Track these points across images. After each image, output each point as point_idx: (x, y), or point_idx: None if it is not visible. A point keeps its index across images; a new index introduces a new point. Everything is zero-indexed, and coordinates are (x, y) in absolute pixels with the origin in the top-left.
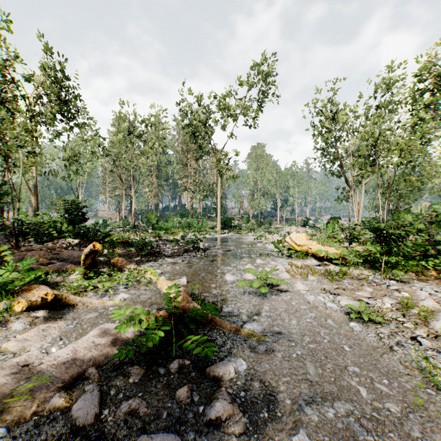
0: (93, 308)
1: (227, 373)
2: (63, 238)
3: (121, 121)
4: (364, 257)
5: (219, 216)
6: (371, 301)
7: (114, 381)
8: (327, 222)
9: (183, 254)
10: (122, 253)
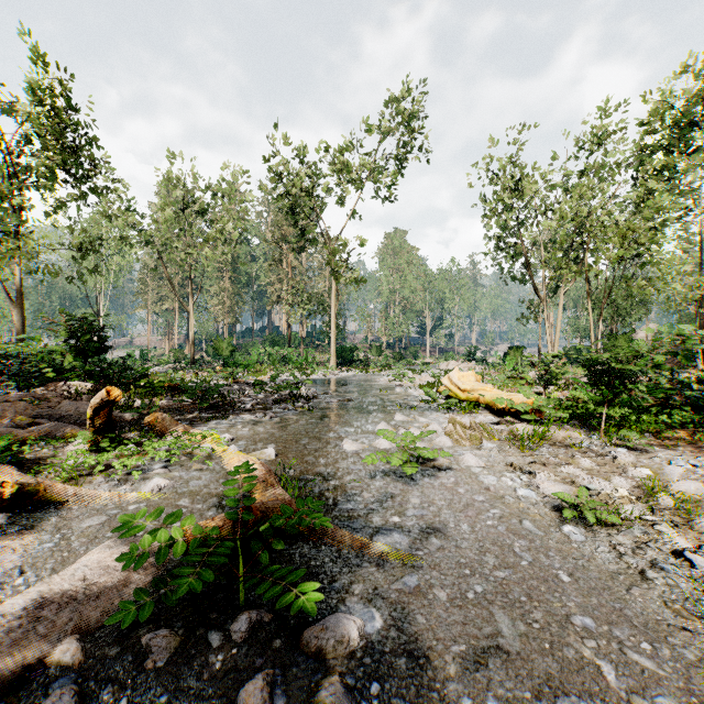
0: (98, 507)
1: (343, 641)
2: (66, 380)
3: (171, 187)
4: (569, 409)
5: (333, 343)
6: (592, 485)
7: (114, 666)
8: (505, 355)
9: (273, 406)
10: (168, 405)
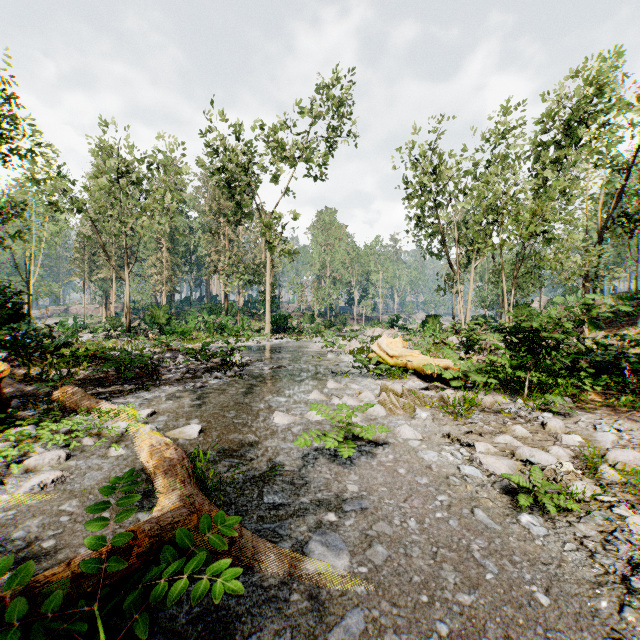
0: None
1: None
2: None
3: (105, 156)
4: (489, 373)
5: (268, 312)
6: (535, 458)
7: None
8: (423, 322)
9: (203, 375)
10: (88, 376)
